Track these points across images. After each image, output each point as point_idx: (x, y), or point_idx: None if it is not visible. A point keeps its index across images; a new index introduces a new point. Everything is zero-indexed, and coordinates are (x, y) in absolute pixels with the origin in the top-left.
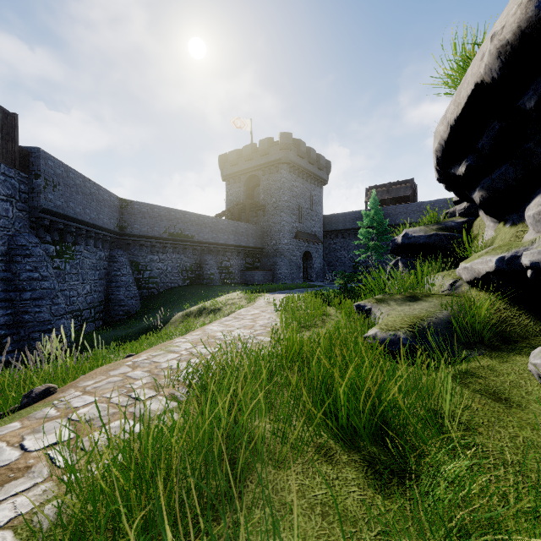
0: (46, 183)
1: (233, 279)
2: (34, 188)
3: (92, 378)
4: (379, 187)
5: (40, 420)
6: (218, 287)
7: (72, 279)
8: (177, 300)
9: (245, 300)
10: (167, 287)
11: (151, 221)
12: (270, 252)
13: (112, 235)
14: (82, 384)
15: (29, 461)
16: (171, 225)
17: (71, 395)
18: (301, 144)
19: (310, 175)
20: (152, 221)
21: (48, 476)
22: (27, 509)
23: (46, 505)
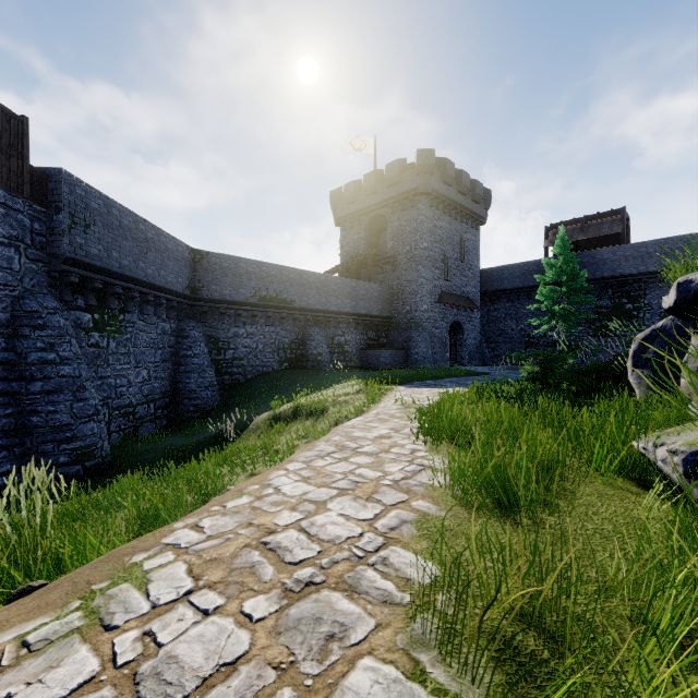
0: (72, 220)
1: (350, 361)
2: (54, 227)
3: None
4: (566, 224)
5: None
6: (327, 373)
7: (119, 361)
8: (269, 392)
9: (365, 396)
10: (258, 373)
11: (235, 281)
12: (402, 322)
13: (181, 300)
14: None
15: None
16: (262, 285)
17: None
18: (447, 164)
19: (461, 210)
20: (236, 281)
21: None
22: None
23: None
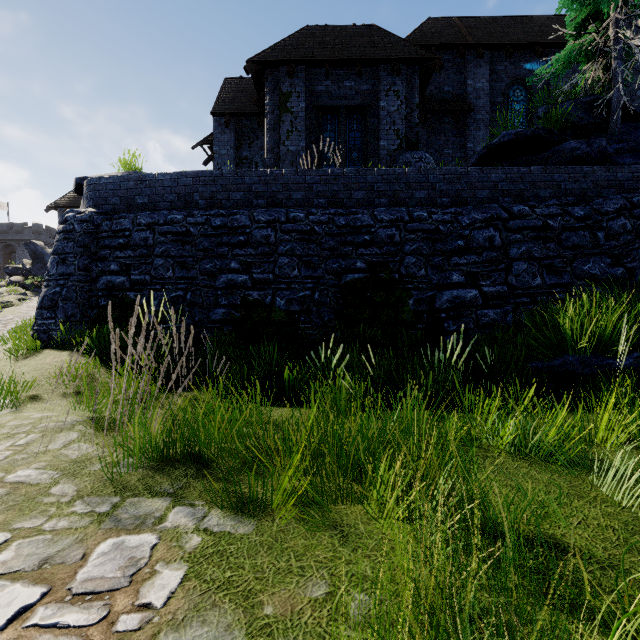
0: None
1: None
2: None
3: None
4: None
5: None
6: None
7: None
8: None
9: None
10: None
11: None
12: None
13: None
14: None
15: None
16: None
17: None
18: (53, 230)
19: None
20: None
21: None
22: None
23: None
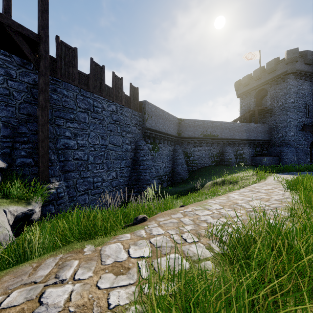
0: (148, 116)
1: (245, 162)
2: (144, 119)
3: (163, 216)
4: None
5: (137, 237)
6: (234, 167)
7: (158, 160)
8: (208, 174)
9: (256, 177)
10: (202, 166)
11: (194, 129)
12: (277, 142)
13: (175, 138)
14: (158, 219)
15: (129, 263)
16: (204, 130)
17: (152, 224)
18: (308, 53)
19: None
20: (194, 129)
21: (136, 281)
22: (123, 302)
23: (132, 306)
